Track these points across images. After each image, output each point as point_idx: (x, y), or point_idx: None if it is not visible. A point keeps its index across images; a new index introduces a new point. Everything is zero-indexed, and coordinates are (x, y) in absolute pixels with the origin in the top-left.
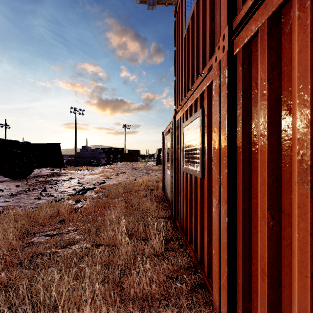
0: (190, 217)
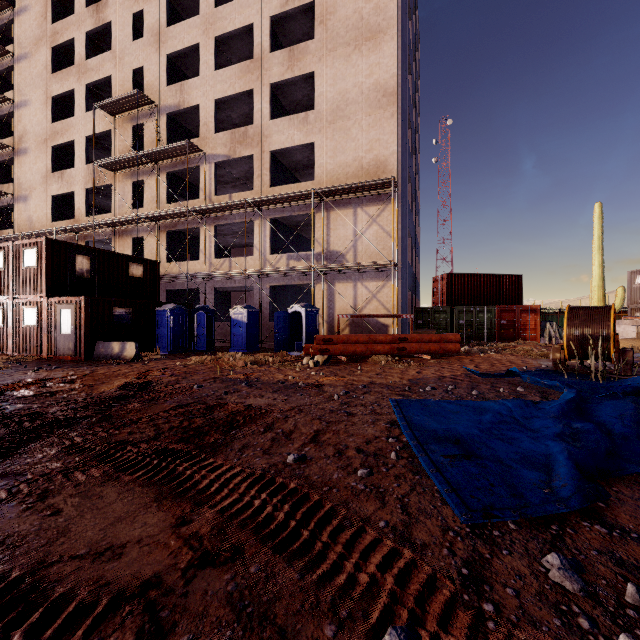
0: None
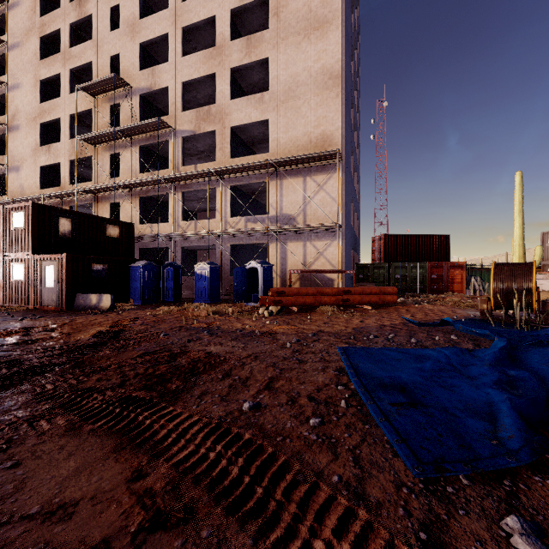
0: None
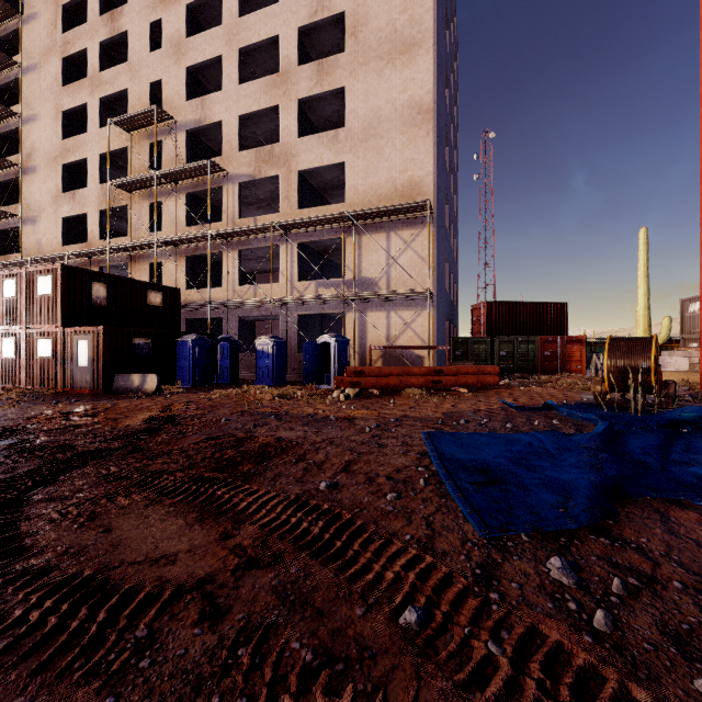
0: (9, 375)
